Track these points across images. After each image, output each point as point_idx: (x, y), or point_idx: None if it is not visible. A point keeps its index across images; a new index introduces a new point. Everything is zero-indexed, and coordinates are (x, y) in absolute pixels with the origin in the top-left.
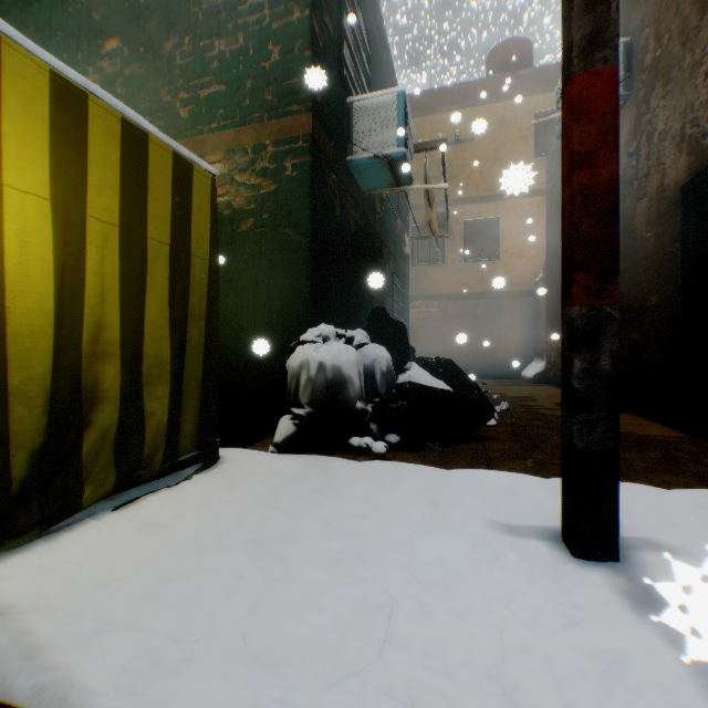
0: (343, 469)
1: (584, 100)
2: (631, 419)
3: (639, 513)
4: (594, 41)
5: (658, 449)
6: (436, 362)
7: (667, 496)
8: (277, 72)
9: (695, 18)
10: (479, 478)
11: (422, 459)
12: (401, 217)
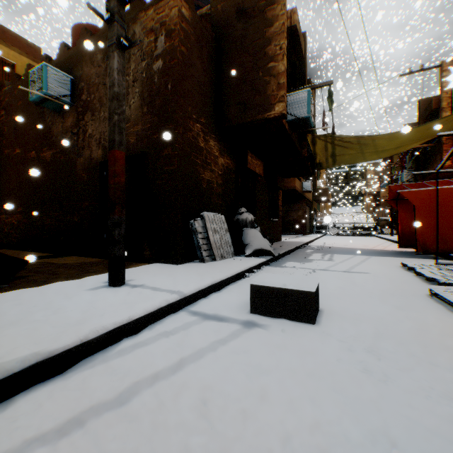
0: None
1: (119, 158)
2: (79, 258)
3: None
4: (121, 143)
5: (101, 264)
6: None
7: None
8: None
9: (106, 100)
10: (58, 285)
11: (7, 291)
12: None
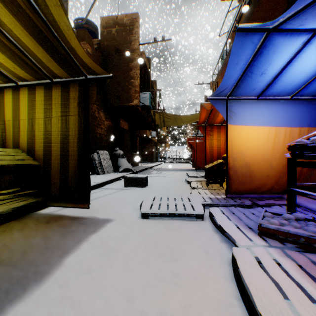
0: None
1: None
2: None
3: None
4: None
5: None
6: None
7: None
8: None
9: None
10: None
11: None
12: None
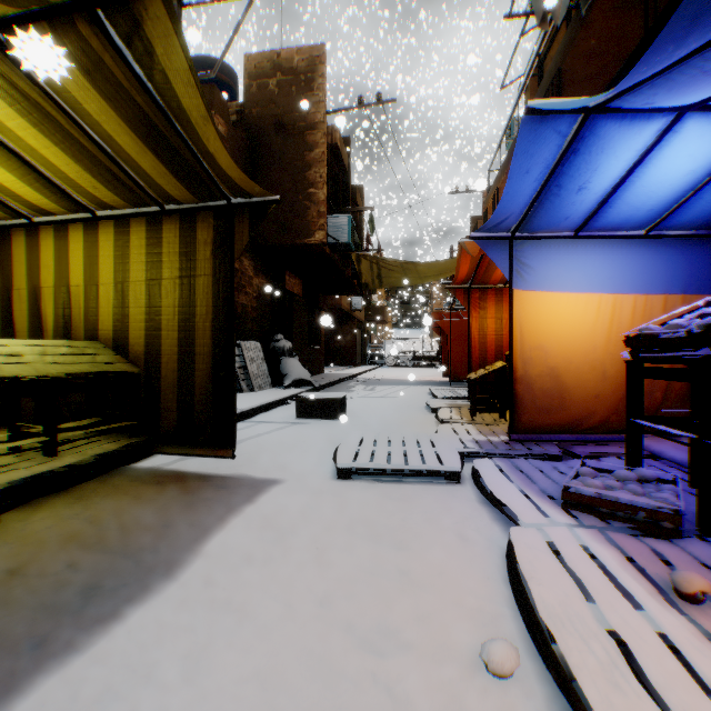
0: None
1: None
2: None
3: None
4: None
5: None
6: None
7: None
8: None
9: None
10: None
11: None
12: None
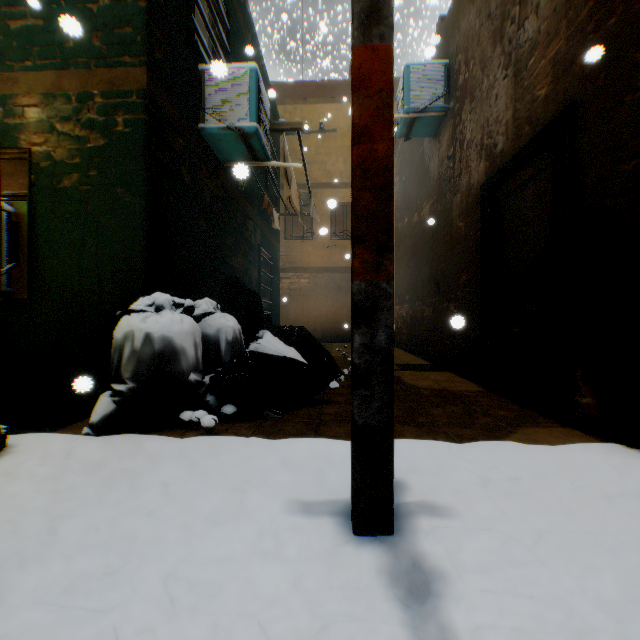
0: (159, 450)
1: (364, 73)
2: (449, 377)
3: (429, 472)
4: (373, 16)
5: (462, 403)
6: (290, 330)
7: (456, 451)
8: (107, 17)
9: (491, 50)
10: (299, 448)
11: (254, 430)
12: (269, 193)
